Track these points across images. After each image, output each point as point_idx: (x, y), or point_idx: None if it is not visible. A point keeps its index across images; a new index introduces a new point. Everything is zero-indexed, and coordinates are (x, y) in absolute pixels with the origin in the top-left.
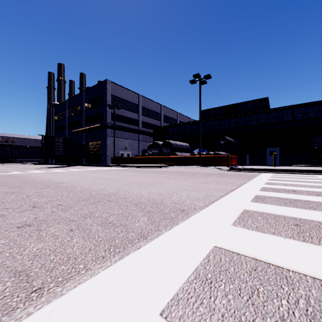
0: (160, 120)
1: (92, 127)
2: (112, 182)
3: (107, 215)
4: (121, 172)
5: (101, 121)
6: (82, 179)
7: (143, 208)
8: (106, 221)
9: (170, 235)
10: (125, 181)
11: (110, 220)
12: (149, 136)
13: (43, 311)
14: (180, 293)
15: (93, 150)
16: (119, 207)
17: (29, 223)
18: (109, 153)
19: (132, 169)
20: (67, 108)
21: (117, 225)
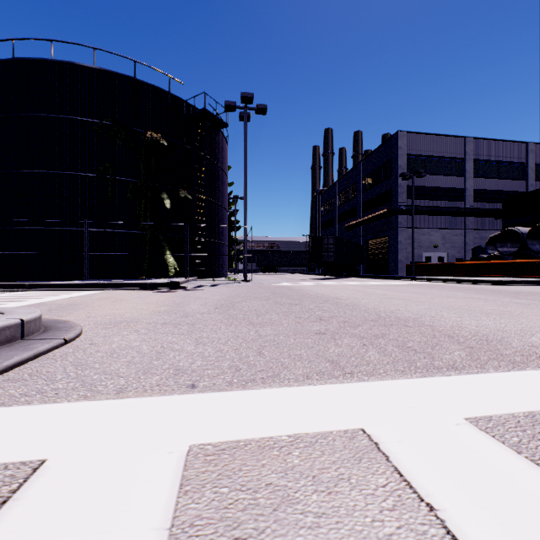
0: (525, 178)
1: (374, 216)
2: (410, 303)
3: (404, 339)
4: (425, 289)
5: (389, 203)
6: (363, 296)
7: (461, 342)
8: (404, 345)
9: (501, 377)
10: (432, 304)
11: (409, 345)
12: (491, 217)
13: (357, 384)
14: (495, 417)
15: (374, 253)
16: (421, 334)
17: (323, 332)
18: (403, 257)
19: (447, 285)
20: (336, 194)
21: (418, 351)
